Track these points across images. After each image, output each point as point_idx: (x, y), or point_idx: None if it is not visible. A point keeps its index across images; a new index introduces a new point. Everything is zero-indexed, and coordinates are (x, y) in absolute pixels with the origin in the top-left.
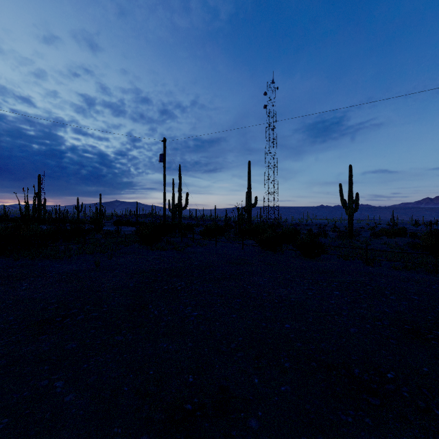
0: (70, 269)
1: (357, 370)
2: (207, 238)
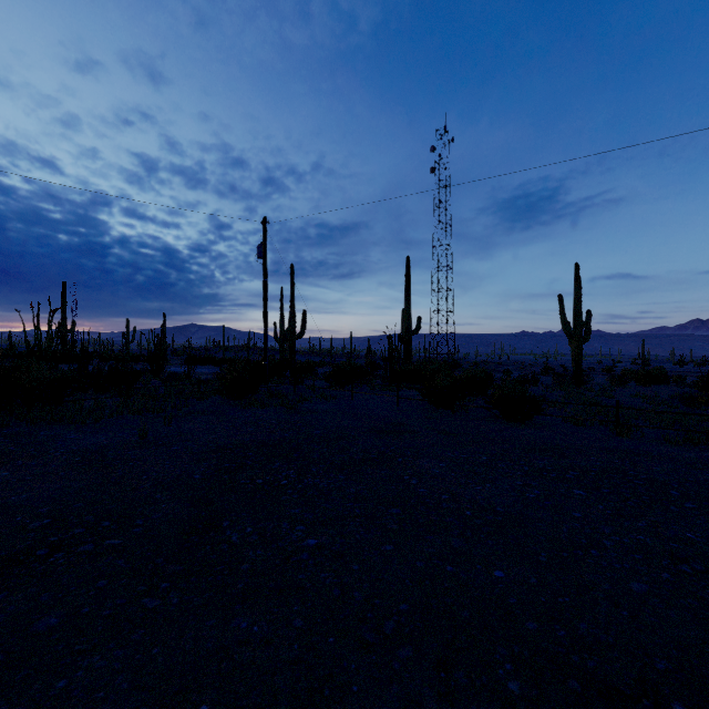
0: (93, 443)
1: (677, 704)
2: (337, 386)
